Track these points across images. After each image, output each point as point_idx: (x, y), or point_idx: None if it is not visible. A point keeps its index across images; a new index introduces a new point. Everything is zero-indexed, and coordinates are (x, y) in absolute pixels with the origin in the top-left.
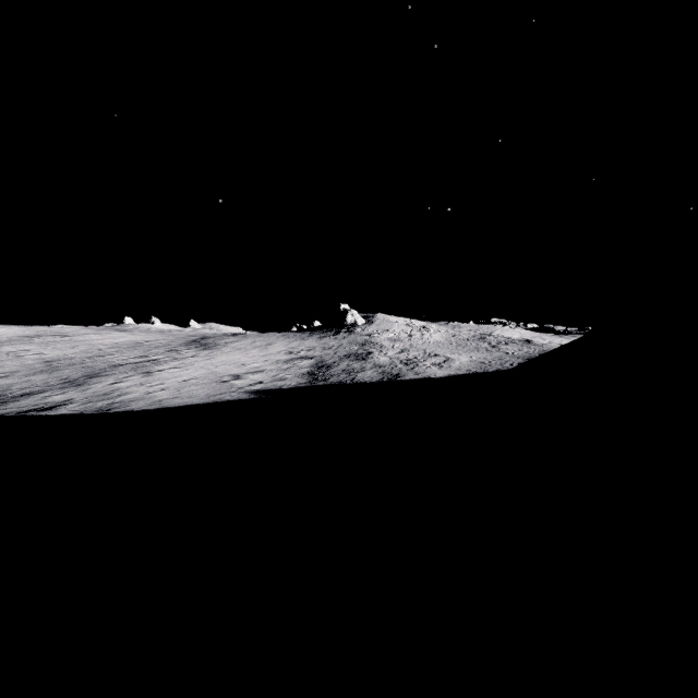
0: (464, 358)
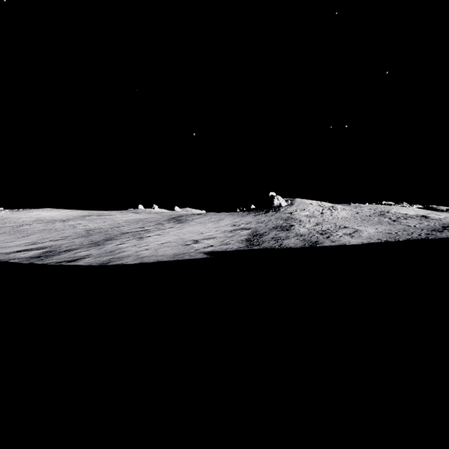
0: (370, 229)
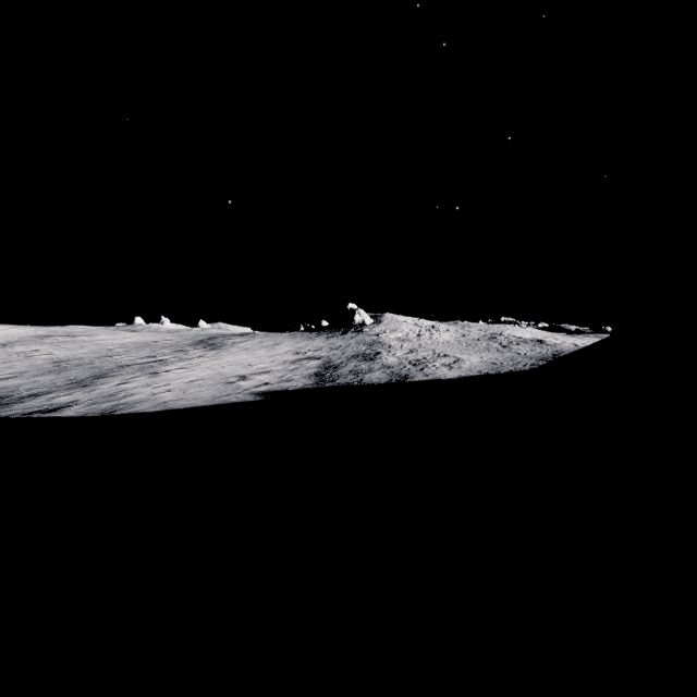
0: (474, 358)
